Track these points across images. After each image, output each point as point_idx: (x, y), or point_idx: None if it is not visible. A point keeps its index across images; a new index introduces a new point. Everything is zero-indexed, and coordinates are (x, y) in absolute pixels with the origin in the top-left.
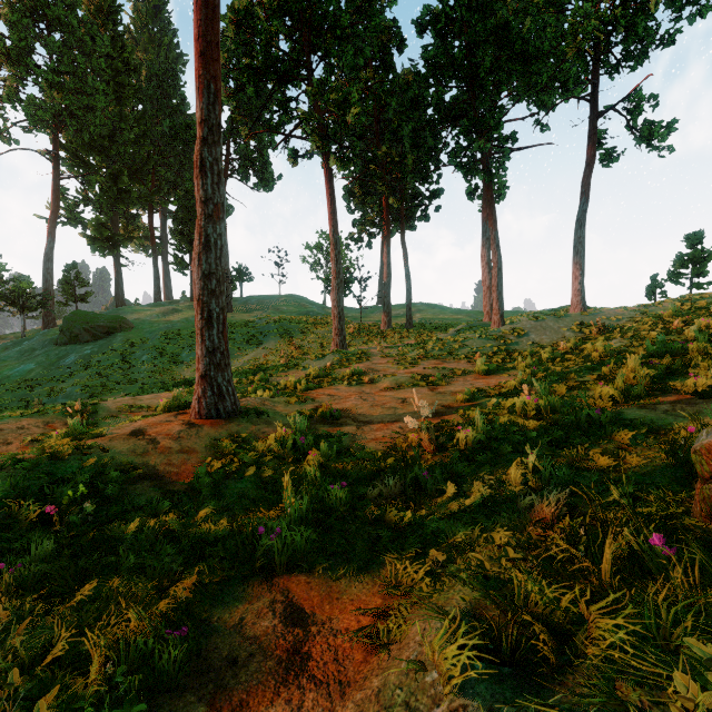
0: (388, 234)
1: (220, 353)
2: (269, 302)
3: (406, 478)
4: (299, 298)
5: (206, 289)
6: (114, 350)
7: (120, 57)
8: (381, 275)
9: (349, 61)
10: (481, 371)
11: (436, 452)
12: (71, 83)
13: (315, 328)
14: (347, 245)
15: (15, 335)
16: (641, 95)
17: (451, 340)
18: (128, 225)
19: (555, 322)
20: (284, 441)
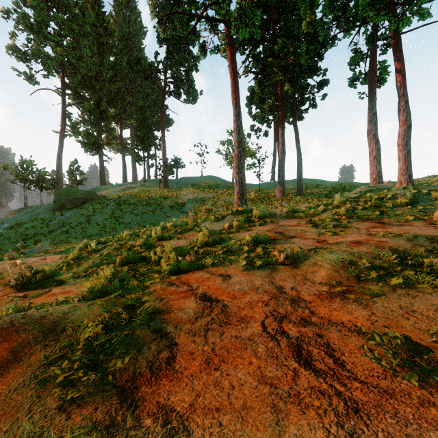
0: (283, 117)
1: None
2: (194, 180)
3: None
4: (215, 178)
5: None
6: (82, 214)
7: (102, 26)
8: (273, 159)
9: None
10: None
11: None
12: (70, 43)
13: (223, 196)
14: (249, 135)
15: (39, 205)
16: None
17: (375, 198)
18: (108, 135)
19: None
20: None
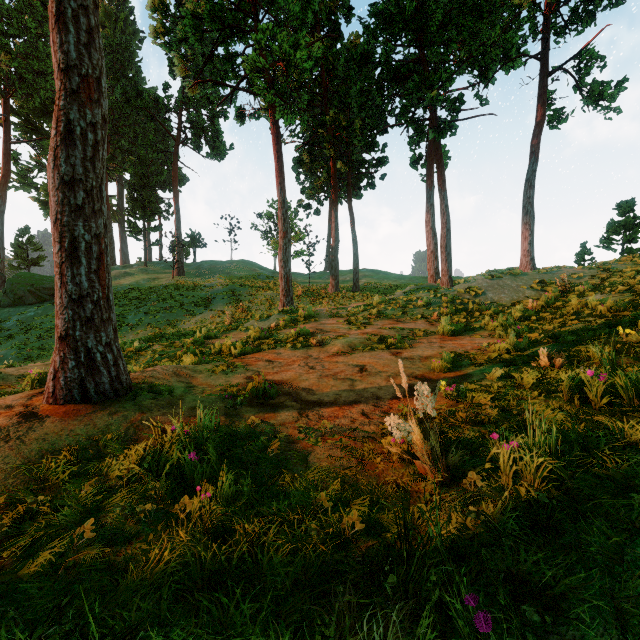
0: (336, 199)
1: (93, 302)
2: (221, 266)
3: (409, 592)
4: (250, 264)
5: (66, 204)
6: None
7: None
8: (328, 243)
9: (296, 5)
10: (446, 331)
11: (445, 481)
12: (21, 48)
13: (264, 291)
14: (296, 212)
15: None
16: (592, 52)
17: (404, 300)
18: None
19: (513, 280)
20: (163, 453)
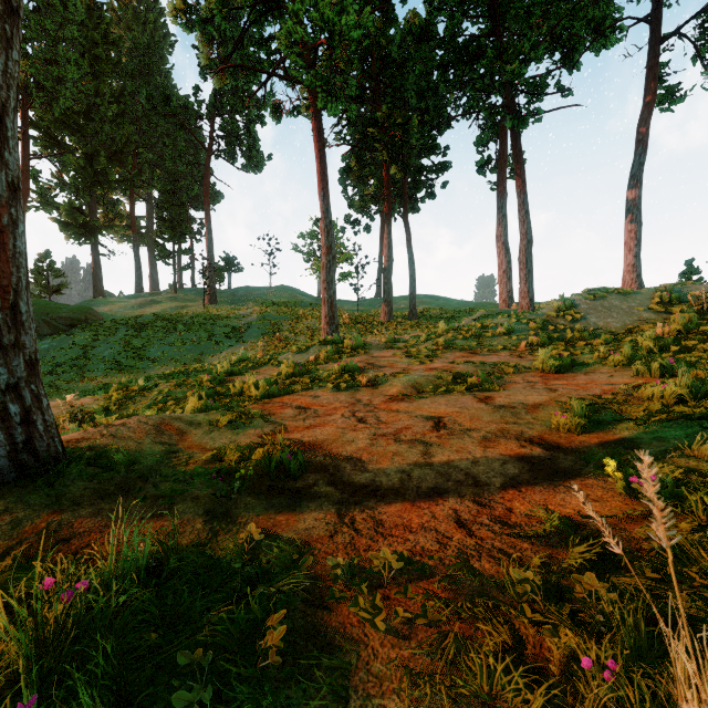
0: (389, 211)
1: None
2: (258, 293)
3: None
4: (291, 289)
5: None
6: (73, 345)
7: (98, 28)
8: (379, 265)
9: None
10: (549, 366)
11: None
12: (40, 53)
13: (305, 319)
14: (343, 228)
15: None
16: None
17: (477, 326)
18: (108, 211)
19: (622, 300)
20: None
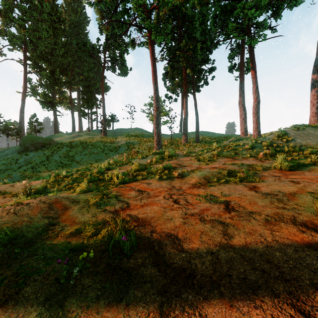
0: (186, 91)
1: None
2: (125, 131)
3: None
4: (140, 129)
5: None
6: (43, 155)
7: (56, 15)
8: (181, 117)
9: None
10: (284, 166)
11: None
12: (31, 26)
13: (146, 142)
14: (164, 100)
15: (5, 148)
16: None
17: (234, 145)
18: (60, 96)
19: (315, 130)
20: None
